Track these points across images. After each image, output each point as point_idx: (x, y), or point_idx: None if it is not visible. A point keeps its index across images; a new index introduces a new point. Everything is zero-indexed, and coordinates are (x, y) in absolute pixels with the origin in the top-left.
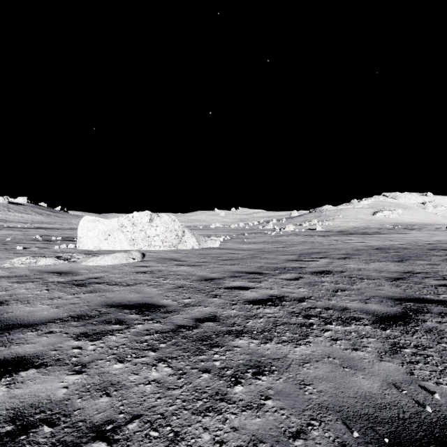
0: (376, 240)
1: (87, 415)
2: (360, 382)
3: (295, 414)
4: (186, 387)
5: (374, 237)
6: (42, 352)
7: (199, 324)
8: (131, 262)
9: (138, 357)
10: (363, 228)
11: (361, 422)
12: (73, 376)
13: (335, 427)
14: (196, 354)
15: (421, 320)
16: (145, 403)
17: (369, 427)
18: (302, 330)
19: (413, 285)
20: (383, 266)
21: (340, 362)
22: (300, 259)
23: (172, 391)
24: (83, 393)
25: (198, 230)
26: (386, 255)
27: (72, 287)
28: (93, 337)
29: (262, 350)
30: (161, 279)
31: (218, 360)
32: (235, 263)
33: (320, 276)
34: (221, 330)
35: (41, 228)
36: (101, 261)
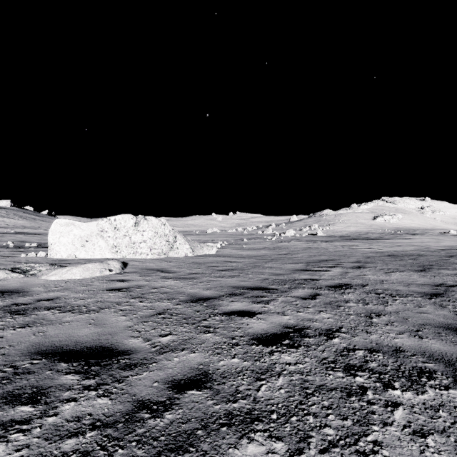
0: (383, 246)
1: None
2: None
3: None
4: None
5: (380, 242)
6: None
7: (176, 396)
8: (106, 275)
9: None
10: (365, 232)
11: None
12: None
13: None
14: None
15: None
16: None
17: None
18: (353, 407)
19: None
20: (406, 277)
21: None
22: (309, 268)
23: None
24: None
25: (193, 235)
26: (403, 263)
27: (4, 316)
28: None
29: None
30: (138, 299)
31: None
32: (234, 275)
33: (340, 292)
34: (213, 411)
35: (21, 233)
36: (67, 274)
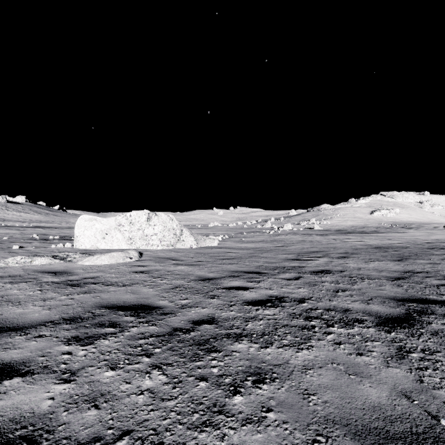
0: (374, 239)
1: (72, 432)
2: (368, 391)
3: (300, 429)
4: (182, 398)
5: (372, 236)
6: (29, 358)
7: (196, 327)
8: (128, 262)
9: (131, 363)
10: (361, 226)
11: (371, 437)
12: (60, 386)
13: (343, 444)
14: (193, 360)
15: (426, 322)
16: (137, 416)
17: (381, 443)
18: (303, 333)
19: (415, 285)
20: (382, 265)
21: (345, 368)
22: (299, 258)
23: (166, 402)
24: (70, 405)
25: (196, 229)
26: (385, 254)
27: (66, 287)
28: (85, 342)
29: (262, 355)
30: (158, 278)
31: (216, 367)
32: (234, 262)
33: (319, 275)
34: (219, 333)
35: (39, 227)
36: (98, 260)
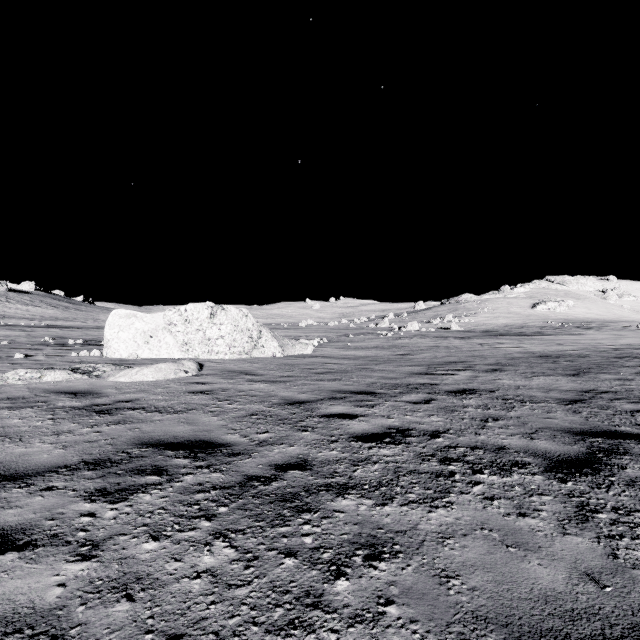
0: (538, 344)
1: (92, 637)
2: (536, 571)
3: (435, 631)
4: (258, 584)
5: (535, 339)
6: (31, 522)
7: (280, 474)
8: (182, 377)
9: (183, 530)
10: (518, 326)
11: None
12: (76, 565)
13: None
14: (275, 524)
15: (617, 465)
16: (190, 613)
17: None
18: (438, 483)
19: (599, 411)
20: (551, 382)
21: (501, 536)
22: (430, 372)
23: (234, 590)
24: (89, 595)
25: (281, 329)
26: (555, 365)
27: (90, 415)
28: (116, 497)
29: (378, 516)
30: (226, 402)
31: (310, 535)
32: (336, 378)
33: (460, 397)
34: (314, 483)
35: (54, 326)
36: (138, 375)
